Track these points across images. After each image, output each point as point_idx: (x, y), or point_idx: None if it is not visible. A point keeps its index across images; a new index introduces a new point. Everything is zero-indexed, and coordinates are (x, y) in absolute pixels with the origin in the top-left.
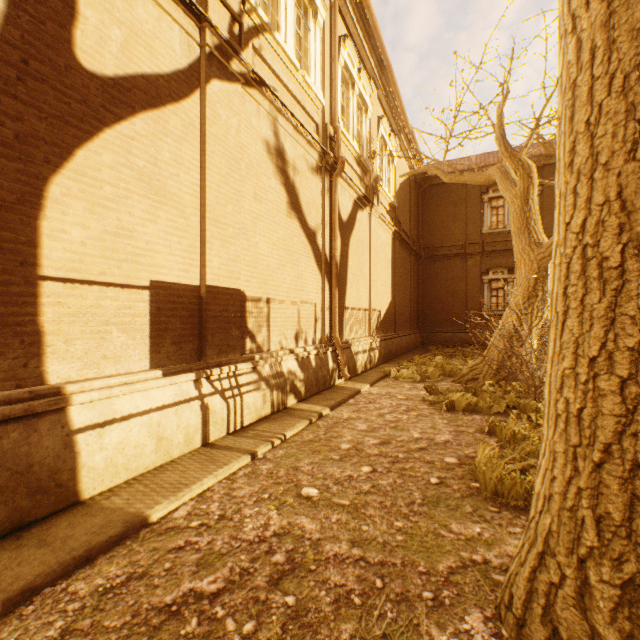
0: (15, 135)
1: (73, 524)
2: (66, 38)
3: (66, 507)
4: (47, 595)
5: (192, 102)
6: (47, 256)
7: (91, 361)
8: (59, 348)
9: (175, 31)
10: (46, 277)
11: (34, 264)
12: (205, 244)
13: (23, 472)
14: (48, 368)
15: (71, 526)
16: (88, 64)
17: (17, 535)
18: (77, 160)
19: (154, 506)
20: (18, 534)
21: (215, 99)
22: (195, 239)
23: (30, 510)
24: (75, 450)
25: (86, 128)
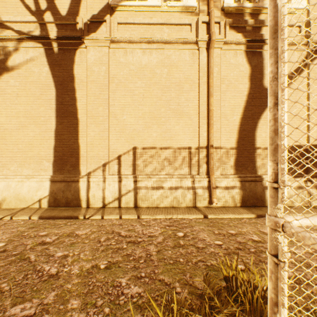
0: (250, 114)
1: (266, 209)
2: (261, 83)
3: (263, 206)
4: (264, 218)
5: (302, 75)
6: (257, 142)
7: (267, 170)
8: (259, 165)
9: (294, 54)
10: (256, 147)
11: (254, 144)
12: (308, 128)
13: (254, 193)
14: (257, 170)
15: (265, 209)
16: (266, 86)
17: (253, 207)
18: (263, 115)
19: (289, 213)
20: (254, 207)
21: (314, 68)
22: (303, 127)
23: (255, 203)
24: (265, 192)
25: (266, 105)
